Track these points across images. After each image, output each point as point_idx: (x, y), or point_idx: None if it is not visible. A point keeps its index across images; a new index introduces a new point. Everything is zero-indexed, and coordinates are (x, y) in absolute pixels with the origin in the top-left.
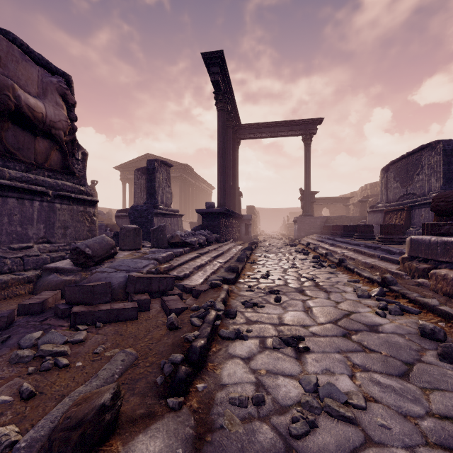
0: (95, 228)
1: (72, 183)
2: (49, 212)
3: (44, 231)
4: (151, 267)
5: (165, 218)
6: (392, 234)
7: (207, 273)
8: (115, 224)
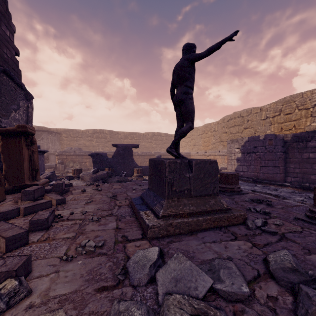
0: None
1: None
2: None
3: None
4: None
5: None
6: None
7: None
8: None
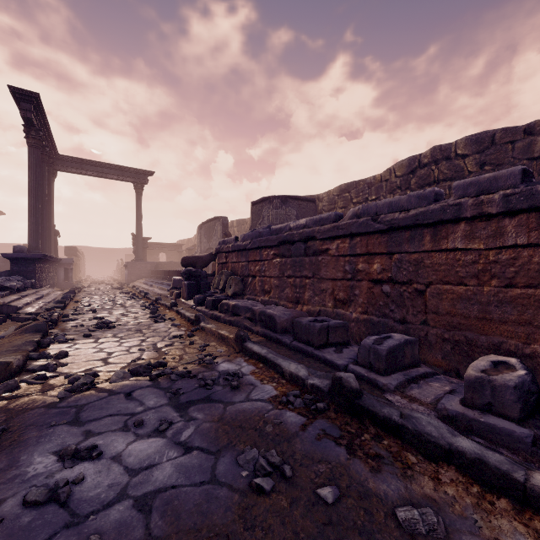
0: None
1: None
2: None
3: None
4: None
5: None
6: None
7: (36, 307)
8: None
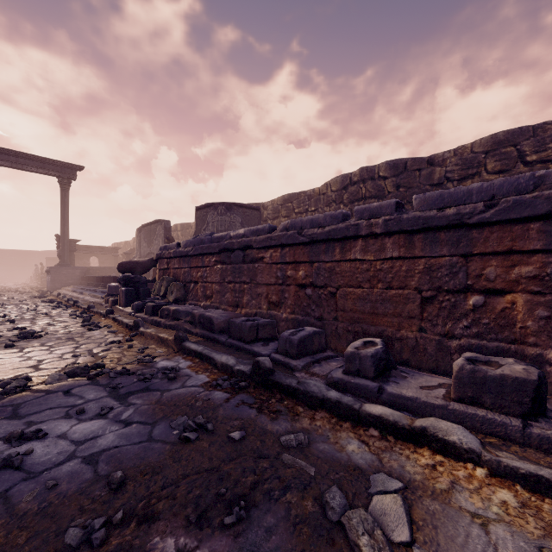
0: None
1: None
2: None
3: None
4: None
5: None
6: None
7: None
8: None
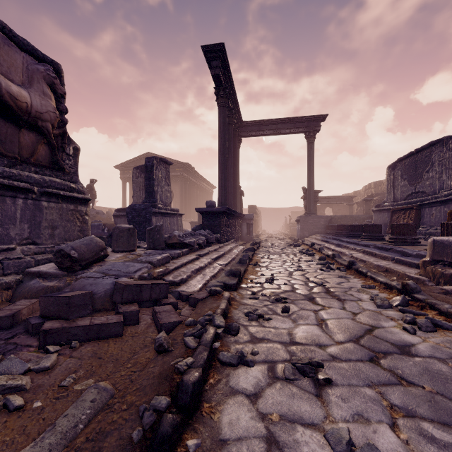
0: (88, 228)
1: (62, 180)
2: (34, 211)
3: (28, 231)
4: (144, 271)
5: (164, 217)
6: (404, 234)
7: (206, 277)
8: (113, 223)
